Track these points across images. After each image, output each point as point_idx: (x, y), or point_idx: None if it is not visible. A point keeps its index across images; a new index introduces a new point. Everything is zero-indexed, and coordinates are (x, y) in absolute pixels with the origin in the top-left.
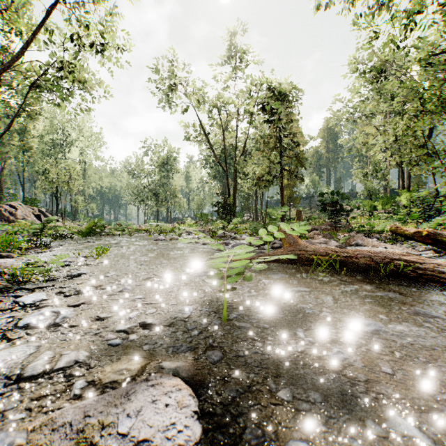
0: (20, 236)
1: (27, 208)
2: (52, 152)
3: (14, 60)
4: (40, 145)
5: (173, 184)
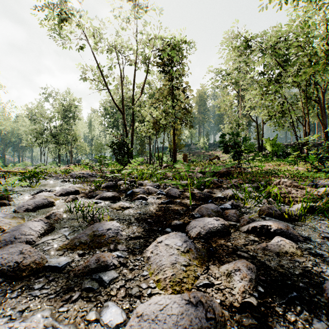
0: None
1: None
2: None
3: None
4: None
5: (74, 128)
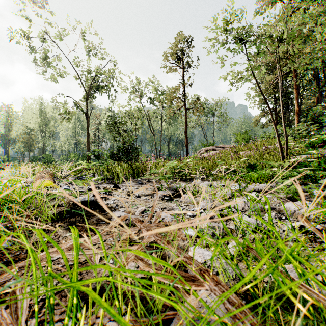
0: None
1: None
2: None
3: None
4: None
5: None
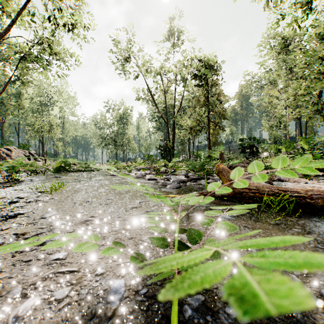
0: (5, 172)
1: (20, 151)
2: (39, 110)
3: (3, 35)
4: (30, 105)
5: (128, 133)
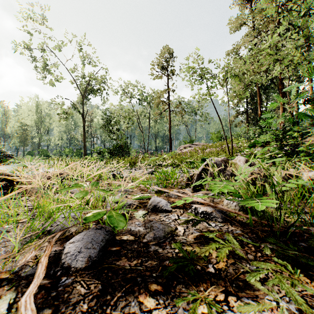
0: None
1: None
2: None
3: None
4: None
5: None
